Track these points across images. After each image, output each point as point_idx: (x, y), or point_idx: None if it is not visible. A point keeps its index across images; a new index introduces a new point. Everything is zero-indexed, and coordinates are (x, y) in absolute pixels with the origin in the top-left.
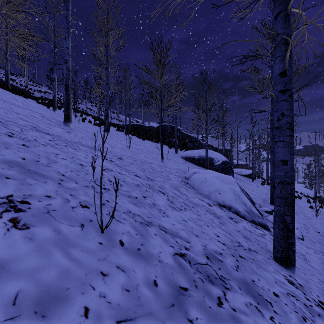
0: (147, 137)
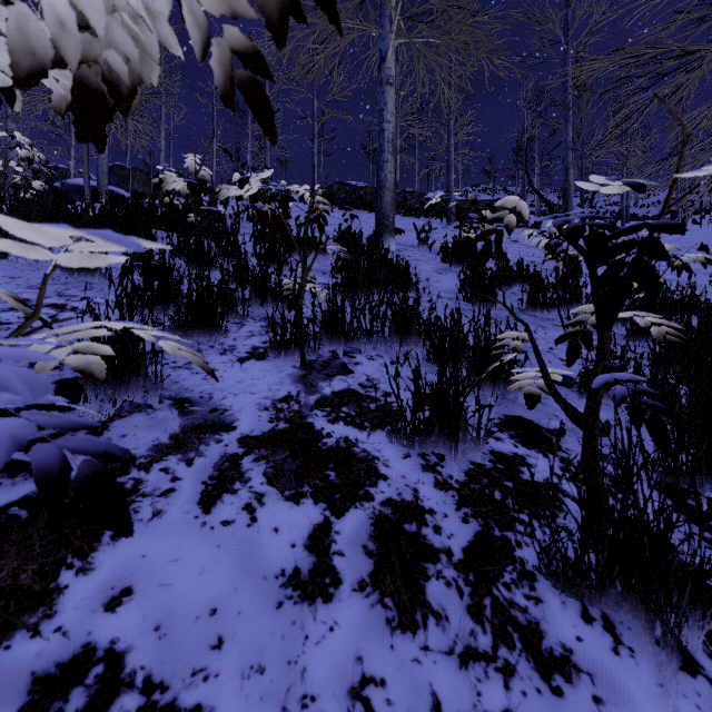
0: None
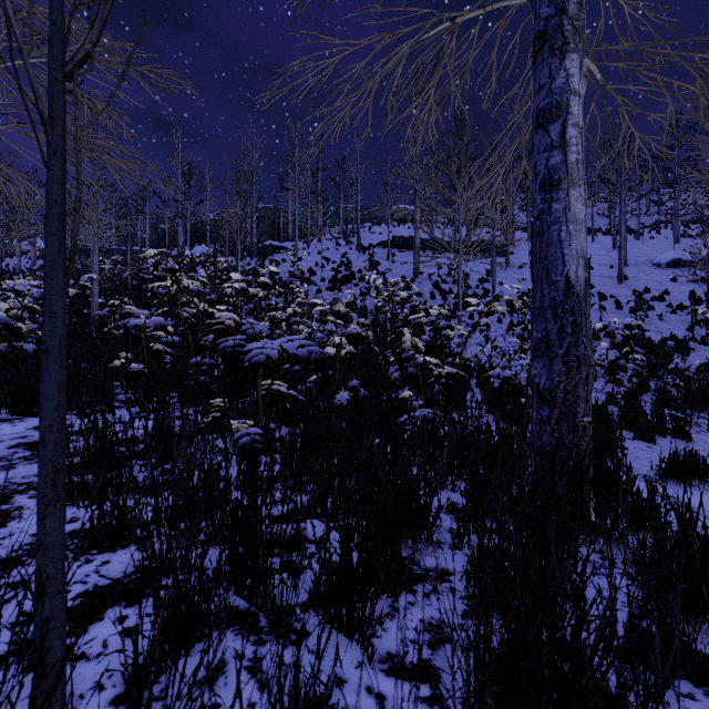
0: None
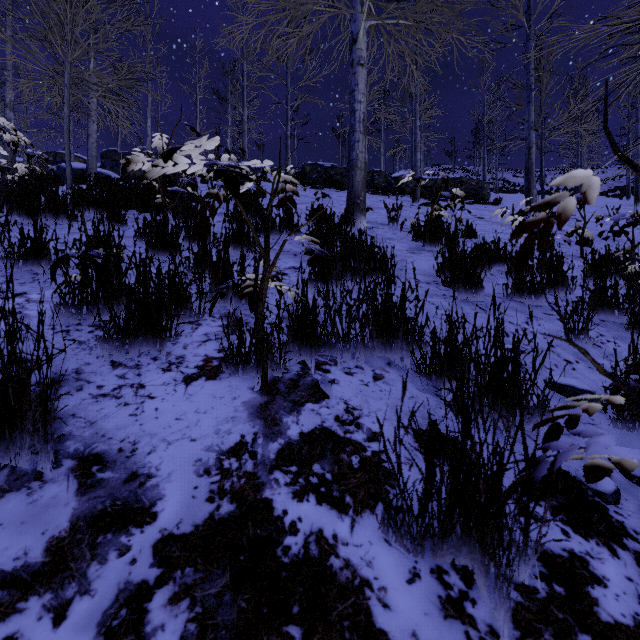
0: None
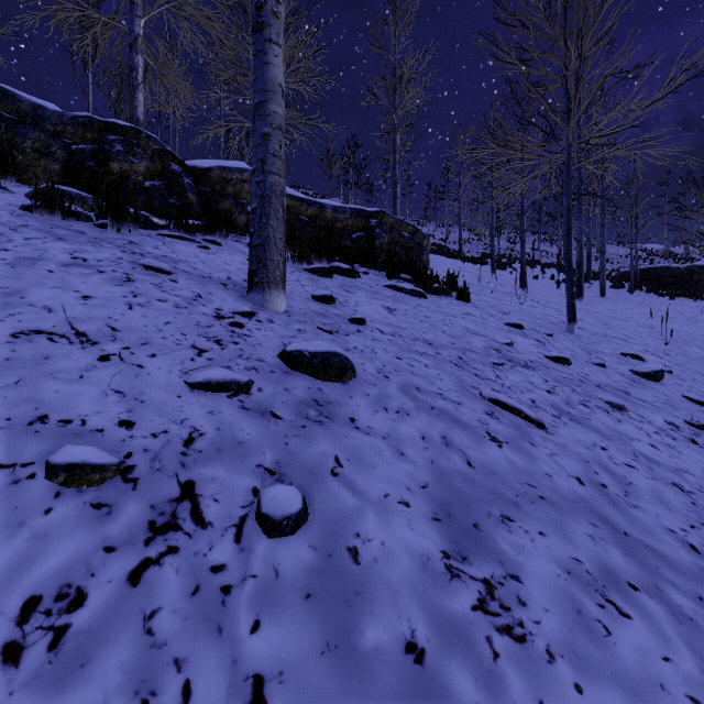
0: (680, 293)
